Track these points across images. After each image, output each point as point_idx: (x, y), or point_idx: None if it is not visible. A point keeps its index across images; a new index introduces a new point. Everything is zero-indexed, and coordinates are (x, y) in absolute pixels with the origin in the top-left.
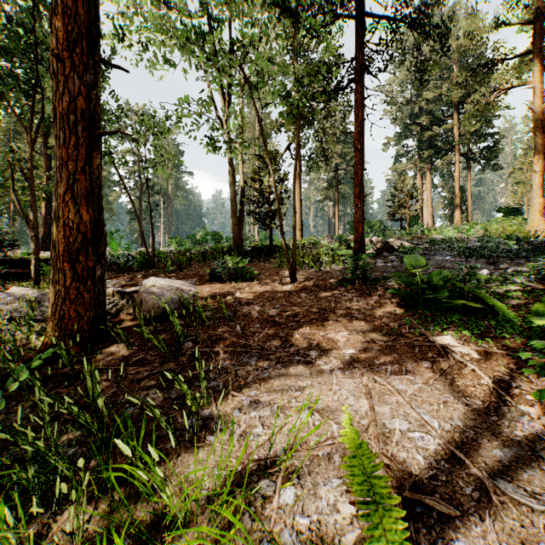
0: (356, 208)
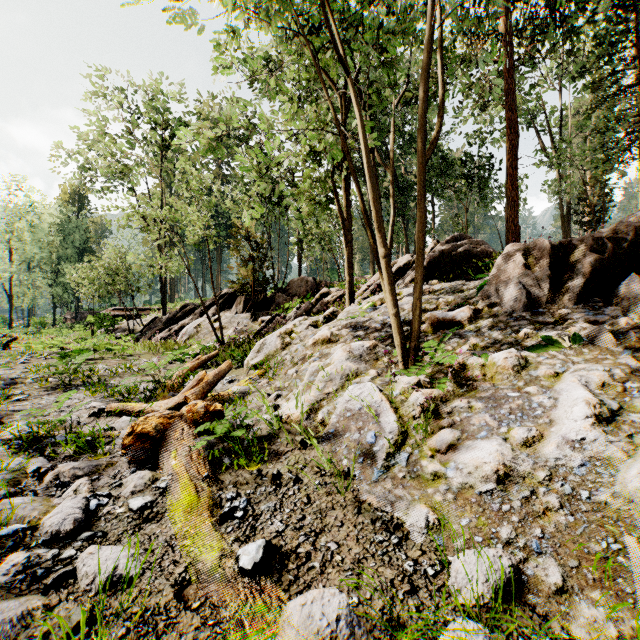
0: None
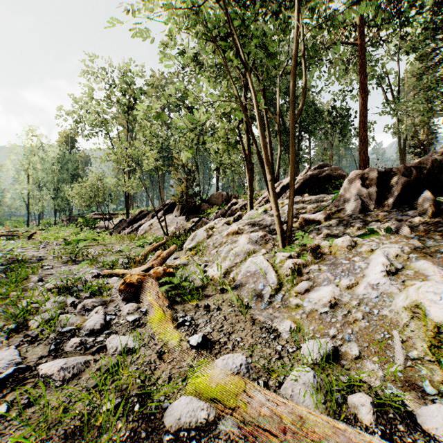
0: None
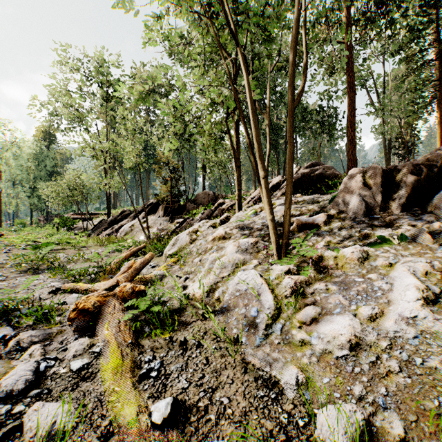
0: (440, 143)
